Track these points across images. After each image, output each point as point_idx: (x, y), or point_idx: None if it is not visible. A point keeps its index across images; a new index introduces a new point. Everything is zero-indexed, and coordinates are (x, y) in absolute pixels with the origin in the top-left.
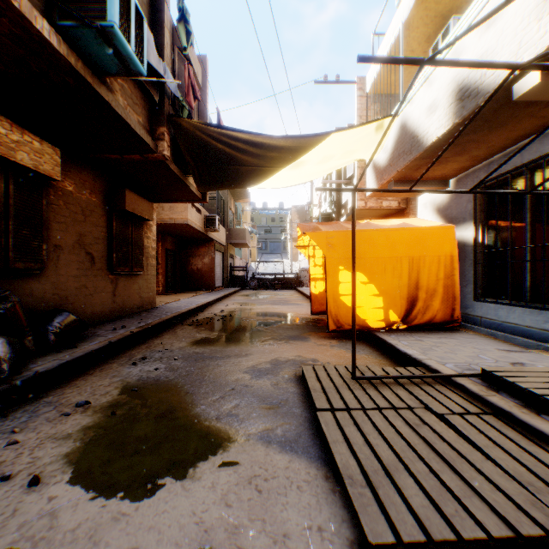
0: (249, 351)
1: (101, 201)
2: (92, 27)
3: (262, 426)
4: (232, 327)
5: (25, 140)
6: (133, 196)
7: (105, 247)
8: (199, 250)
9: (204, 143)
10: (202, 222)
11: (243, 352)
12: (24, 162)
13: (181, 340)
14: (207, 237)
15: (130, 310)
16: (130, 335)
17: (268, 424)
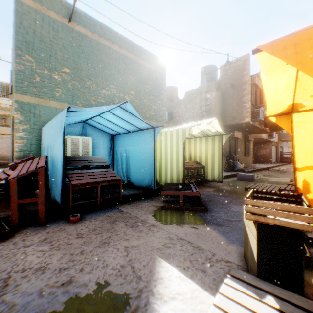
0: (288, 174)
1: (243, 139)
2: (257, 119)
3: (289, 177)
4: (283, 171)
5: (238, 133)
6: (249, 136)
7: (243, 150)
8: (263, 146)
9: (273, 122)
10: (266, 135)
11: (286, 174)
12: (238, 137)
13: (267, 172)
14: (268, 140)
15: (247, 166)
16: (255, 170)
17: (290, 177)
